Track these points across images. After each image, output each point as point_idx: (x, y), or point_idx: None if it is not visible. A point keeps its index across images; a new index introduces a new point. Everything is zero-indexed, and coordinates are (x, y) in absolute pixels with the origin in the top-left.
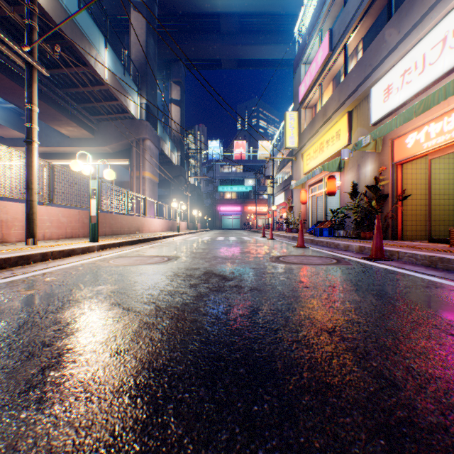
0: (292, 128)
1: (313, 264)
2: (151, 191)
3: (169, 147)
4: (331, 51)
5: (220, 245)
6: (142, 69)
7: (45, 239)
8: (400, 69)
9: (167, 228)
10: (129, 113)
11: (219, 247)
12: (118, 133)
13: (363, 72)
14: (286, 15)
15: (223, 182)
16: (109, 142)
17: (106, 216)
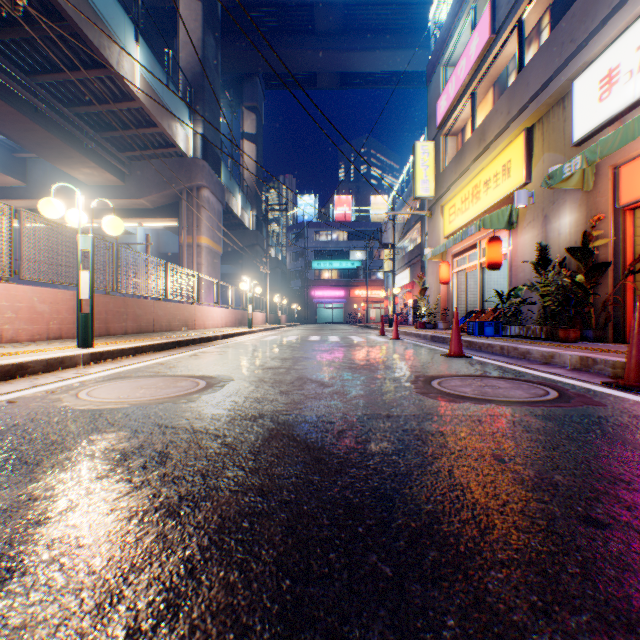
0: (426, 167)
1: (517, 404)
2: (210, 267)
3: (239, 202)
4: (494, 34)
5: (314, 352)
6: (196, 81)
7: (3, 341)
8: (637, 36)
9: (234, 321)
10: (176, 147)
11: (311, 356)
12: (159, 177)
13: (558, 56)
14: (413, 5)
15: (318, 255)
16: (147, 193)
17: (127, 303)
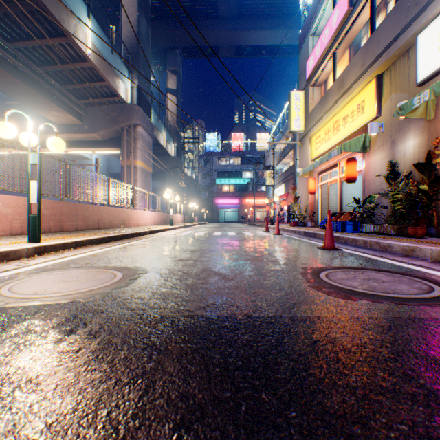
0: (298, 109)
1: (414, 302)
2: (143, 182)
3: (164, 137)
4: (352, 7)
5: (217, 245)
6: (133, 50)
7: None
8: None
9: (160, 221)
10: (118, 96)
11: (215, 249)
12: (107, 118)
13: (404, 17)
14: None
15: (220, 175)
16: (98, 129)
17: (77, 207)
